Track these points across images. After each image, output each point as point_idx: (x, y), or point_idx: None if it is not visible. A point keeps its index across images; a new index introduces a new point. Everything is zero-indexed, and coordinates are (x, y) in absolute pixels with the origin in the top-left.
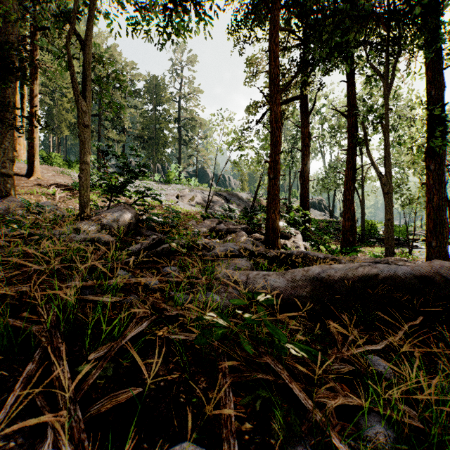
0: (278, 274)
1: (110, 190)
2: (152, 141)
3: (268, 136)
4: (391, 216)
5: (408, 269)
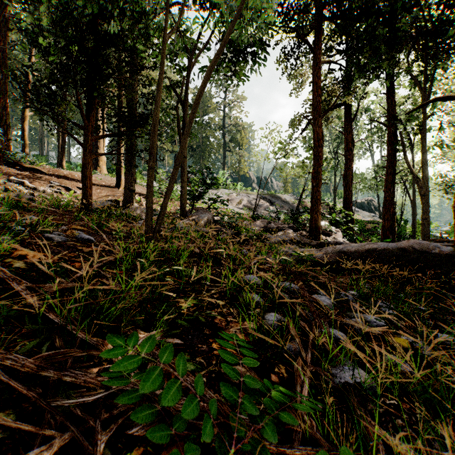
0: (317, 250)
1: (192, 198)
2: (199, 149)
3: (312, 146)
4: (427, 215)
5: (394, 245)
